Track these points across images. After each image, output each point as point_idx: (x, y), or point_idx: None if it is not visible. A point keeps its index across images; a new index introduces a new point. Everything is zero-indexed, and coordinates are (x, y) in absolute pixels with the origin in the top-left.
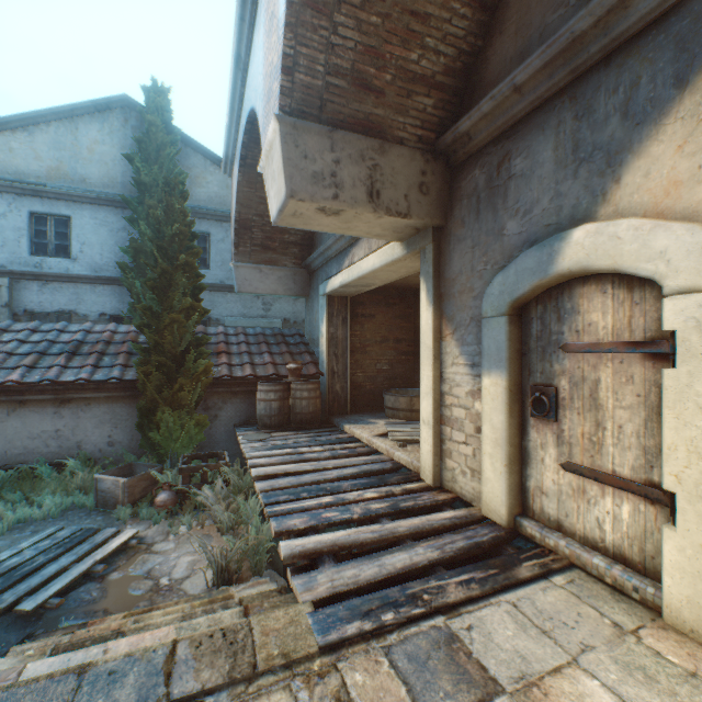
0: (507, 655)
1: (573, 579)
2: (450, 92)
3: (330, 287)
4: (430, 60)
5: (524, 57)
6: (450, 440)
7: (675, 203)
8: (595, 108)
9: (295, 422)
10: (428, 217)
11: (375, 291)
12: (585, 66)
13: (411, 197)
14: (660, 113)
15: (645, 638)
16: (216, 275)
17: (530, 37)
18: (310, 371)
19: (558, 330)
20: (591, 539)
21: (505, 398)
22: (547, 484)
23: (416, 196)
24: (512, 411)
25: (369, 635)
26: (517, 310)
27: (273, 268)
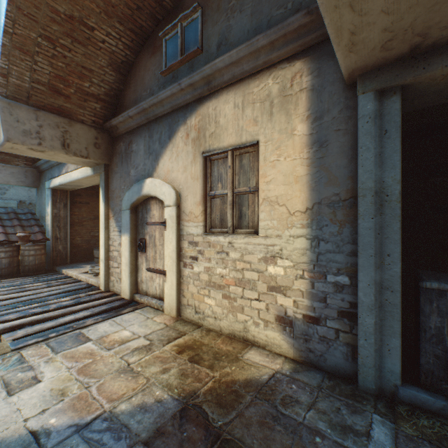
0: (100, 332)
1: (144, 309)
2: (110, 104)
3: (53, 184)
4: (96, 88)
5: (136, 103)
6: (113, 267)
7: (169, 177)
8: (153, 136)
9: (24, 272)
10: (100, 159)
11: (90, 188)
12: (150, 119)
13: (90, 149)
14: (166, 146)
15: (155, 318)
16: None
17: (138, 97)
18: (38, 237)
19: (147, 217)
20: (154, 294)
21: (129, 245)
22: (144, 278)
23: (93, 149)
24: (133, 250)
25: (40, 341)
26: (135, 208)
27: (6, 165)
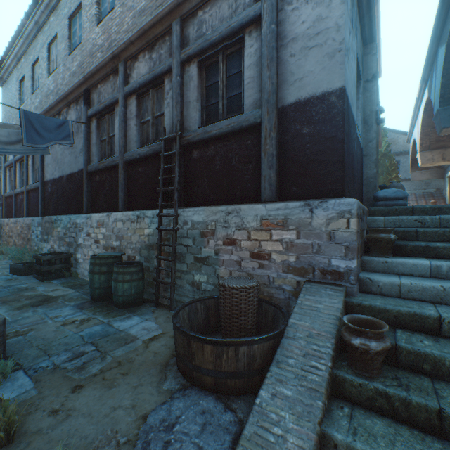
0: None
1: None
2: None
3: (448, 175)
4: None
5: None
6: None
7: None
8: None
9: None
10: None
11: None
12: None
13: None
14: None
15: None
16: (401, 176)
17: None
18: (441, 203)
19: None
20: None
21: None
22: None
23: None
24: None
25: None
26: None
27: (426, 171)
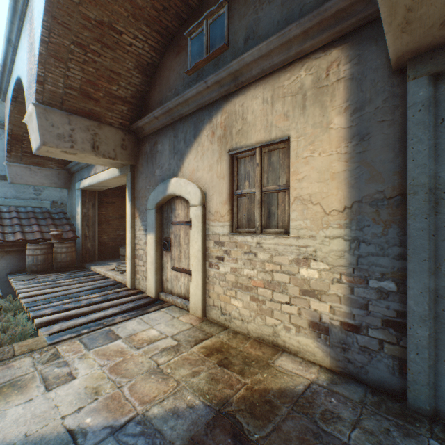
0: (129, 330)
1: (169, 308)
2: (136, 106)
3: (83, 185)
4: (124, 91)
5: (161, 104)
6: (138, 265)
7: (194, 176)
8: (178, 135)
9: (57, 268)
10: (127, 160)
11: (116, 188)
12: (175, 119)
13: (117, 151)
14: (191, 145)
15: (180, 318)
16: None
17: (163, 97)
18: (70, 236)
19: (171, 216)
20: (179, 293)
21: (154, 244)
22: (169, 277)
23: (120, 150)
24: (158, 249)
25: (74, 337)
26: (160, 207)
27: (41, 168)
